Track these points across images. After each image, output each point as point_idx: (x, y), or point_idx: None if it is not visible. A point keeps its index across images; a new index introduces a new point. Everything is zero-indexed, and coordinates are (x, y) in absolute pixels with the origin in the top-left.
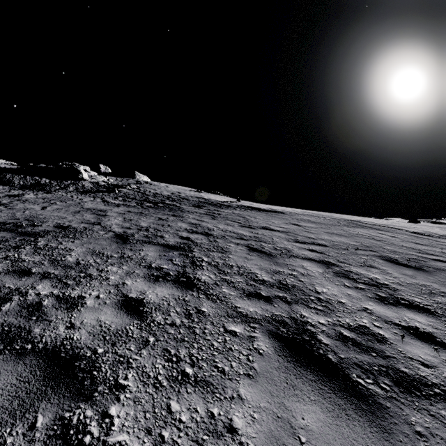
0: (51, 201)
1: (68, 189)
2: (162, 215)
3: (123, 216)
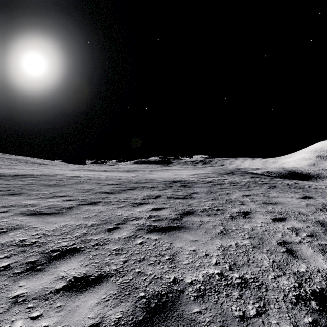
0: None
1: None
2: None
3: None
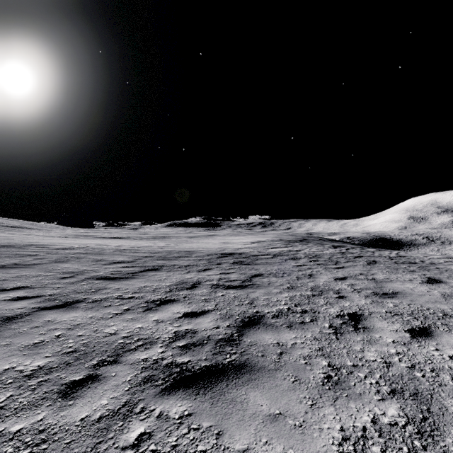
0: None
1: None
2: None
3: None
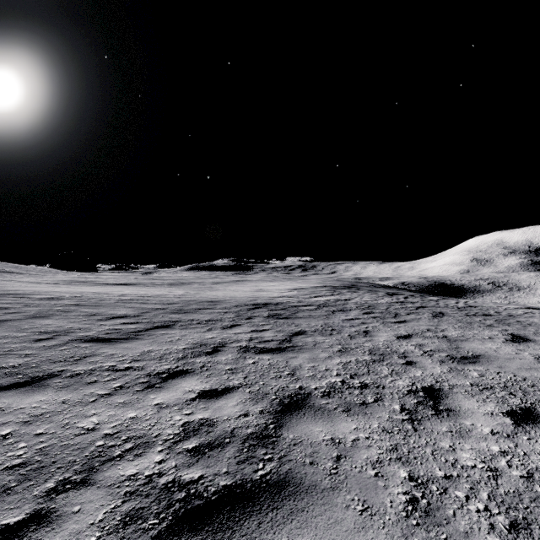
0: None
1: None
2: None
3: None
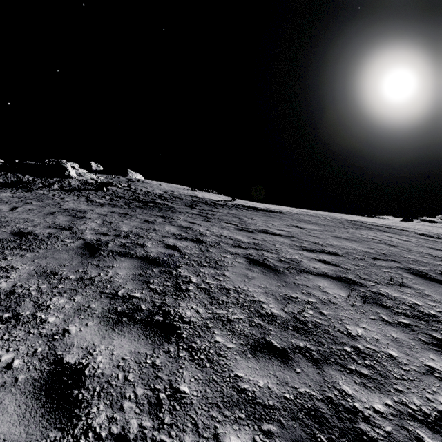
0: (26, 201)
1: (52, 187)
2: (150, 217)
3: (104, 218)
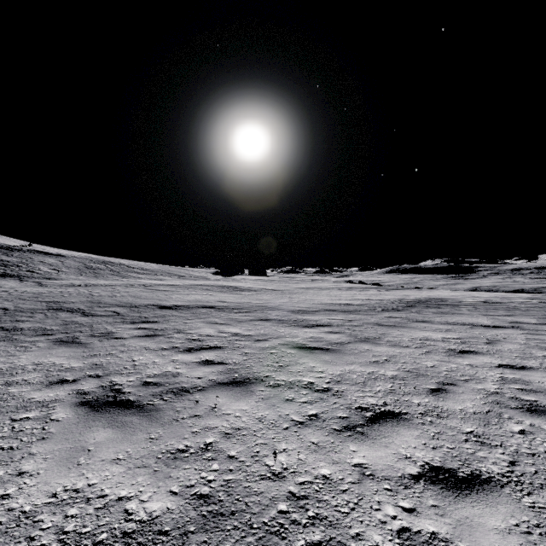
0: None
1: None
2: None
3: None
